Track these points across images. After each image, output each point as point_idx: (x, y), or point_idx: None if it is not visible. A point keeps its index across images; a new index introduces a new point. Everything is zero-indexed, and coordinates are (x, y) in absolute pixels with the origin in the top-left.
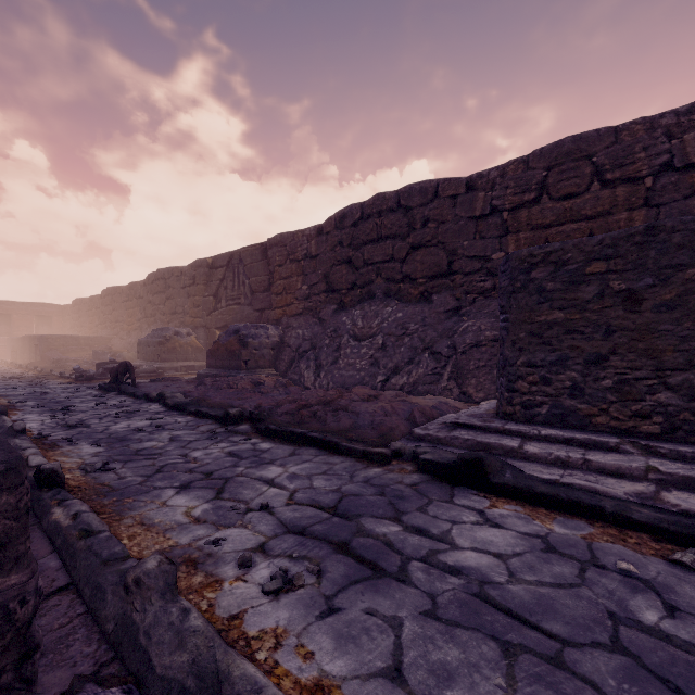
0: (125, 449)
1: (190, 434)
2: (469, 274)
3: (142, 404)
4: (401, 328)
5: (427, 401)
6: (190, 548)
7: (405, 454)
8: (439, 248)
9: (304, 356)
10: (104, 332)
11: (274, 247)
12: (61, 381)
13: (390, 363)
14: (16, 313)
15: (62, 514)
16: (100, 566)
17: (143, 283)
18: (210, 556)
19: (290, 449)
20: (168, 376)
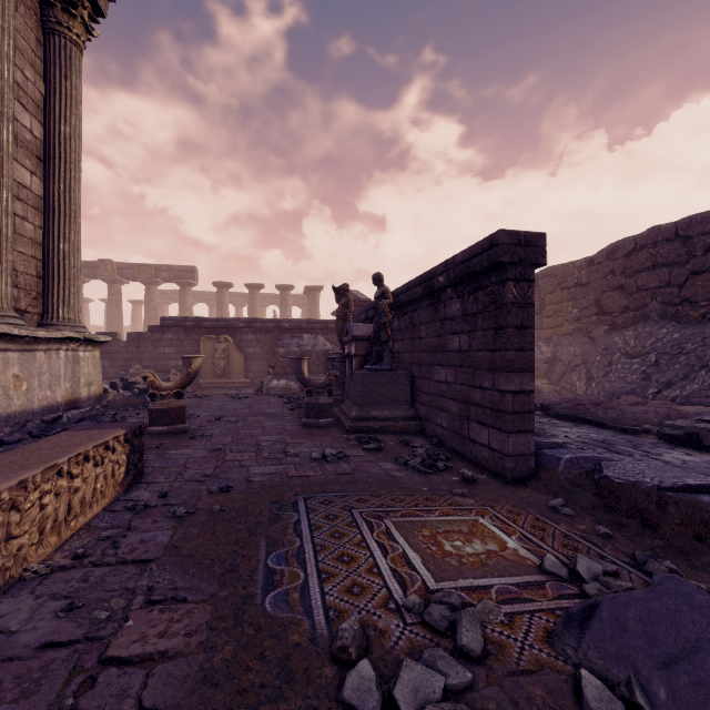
0: None
1: None
2: None
3: None
4: (676, 348)
5: (694, 410)
6: None
7: (652, 432)
8: None
9: (575, 370)
10: None
11: (544, 278)
12: None
13: (662, 378)
14: None
15: None
16: None
17: None
18: None
19: (572, 424)
20: None
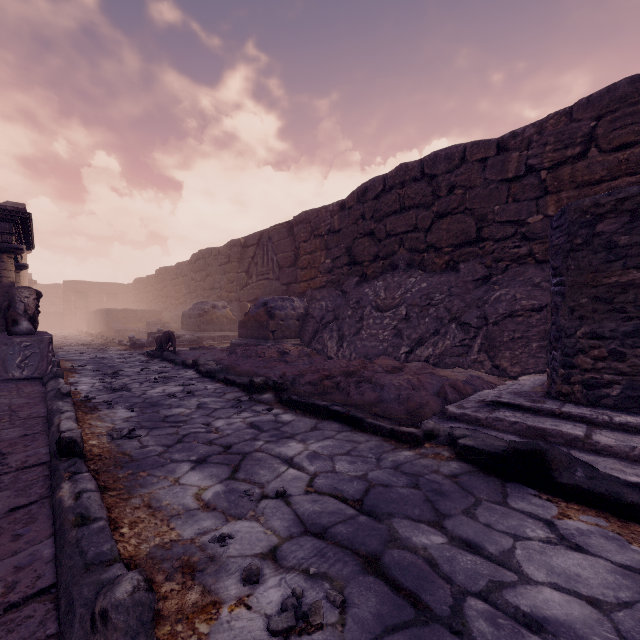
0: (154, 414)
1: (216, 402)
2: (501, 240)
3: (179, 370)
4: (425, 298)
5: (456, 374)
6: (192, 546)
7: (439, 436)
8: (466, 214)
9: (327, 327)
10: (157, 306)
11: (299, 224)
12: (119, 348)
13: (414, 334)
14: (91, 291)
15: (68, 490)
16: (81, 571)
17: (188, 263)
18: (212, 560)
19: (312, 422)
20: (206, 344)
